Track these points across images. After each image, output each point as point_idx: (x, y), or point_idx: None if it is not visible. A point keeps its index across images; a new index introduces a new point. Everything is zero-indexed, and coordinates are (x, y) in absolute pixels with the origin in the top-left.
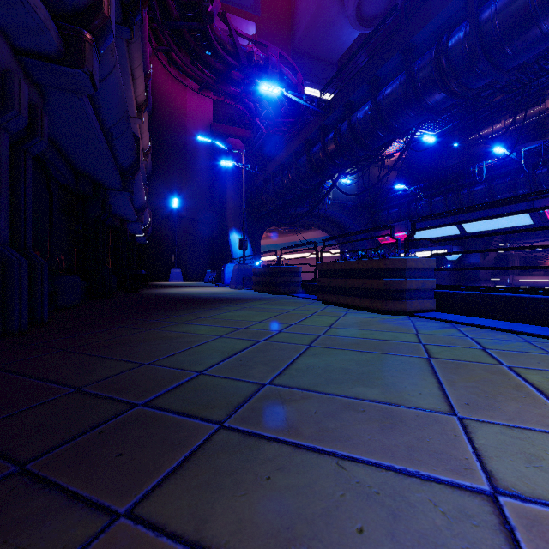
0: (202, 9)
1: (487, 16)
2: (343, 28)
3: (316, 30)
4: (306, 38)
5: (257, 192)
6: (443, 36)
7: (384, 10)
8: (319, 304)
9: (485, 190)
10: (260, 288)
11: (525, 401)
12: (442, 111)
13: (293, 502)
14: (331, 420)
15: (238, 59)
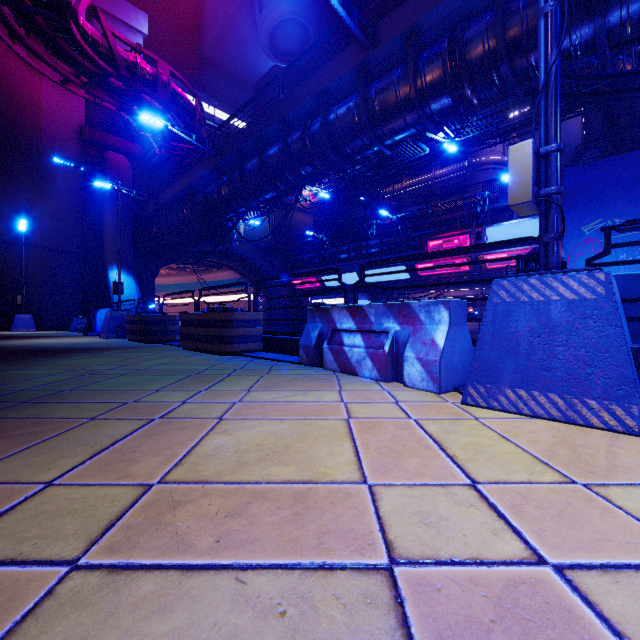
0: (62, 3)
1: (333, 119)
2: (258, 52)
3: (228, 44)
4: (217, 49)
5: (148, 223)
6: (308, 121)
7: (298, 49)
8: (181, 350)
9: (378, 245)
10: (133, 337)
11: (203, 384)
12: (315, 180)
13: (46, 410)
14: (90, 396)
15: (116, 66)
